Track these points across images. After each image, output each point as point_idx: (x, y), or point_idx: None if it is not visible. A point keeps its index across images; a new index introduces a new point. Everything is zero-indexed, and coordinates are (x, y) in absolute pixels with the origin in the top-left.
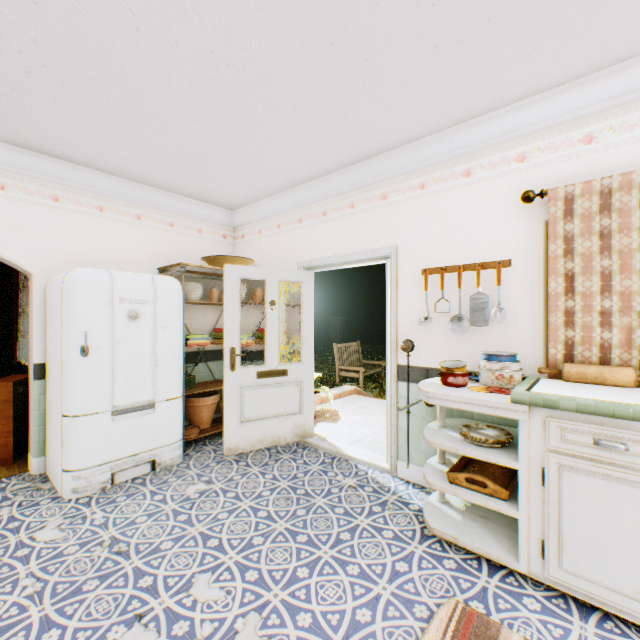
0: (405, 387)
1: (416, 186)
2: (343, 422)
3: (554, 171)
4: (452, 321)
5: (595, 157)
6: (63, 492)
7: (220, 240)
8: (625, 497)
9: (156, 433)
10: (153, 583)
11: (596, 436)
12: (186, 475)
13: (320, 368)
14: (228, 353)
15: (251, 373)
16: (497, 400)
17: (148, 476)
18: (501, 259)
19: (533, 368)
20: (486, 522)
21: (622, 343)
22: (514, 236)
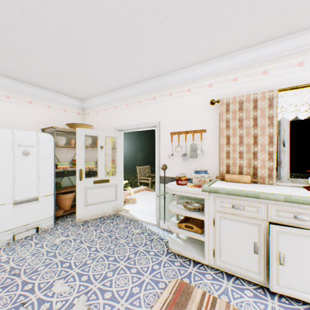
0: (163, 186)
1: (168, 94)
2: (138, 203)
3: (223, 92)
4: (183, 156)
5: (238, 87)
6: None
7: (76, 115)
8: (243, 228)
9: (39, 213)
10: (32, 287)
11: (233, 204)
12: (55, 233)
13: (131, 178)
14: (78, 172)
15: (90, 181)
16: (197, 190)
17: (34, 235)
18: (202, 129)
19: (215, 176)
20: (194, 244)
21: (247, 165)
22: (207, 119)
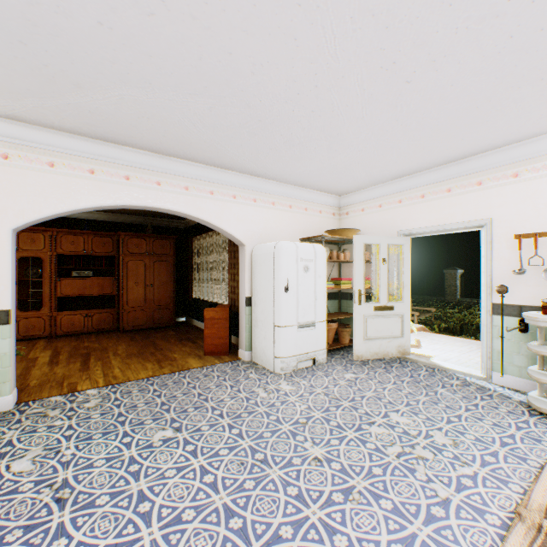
0: (499, 319)
1: (509, 175)
2: (425, 348)
3: None
4: (545, 272)
5: None
6: (274, 369)
7: (331, 217)
8: None
9: (315, 342)
10: (366, 412)
11: None
12: (336, 369)
13: None
14: (356, 293)
15: (370, 307)
16: None
17: (313, 367)
18: None
19: None
20: None
21: None
22: None
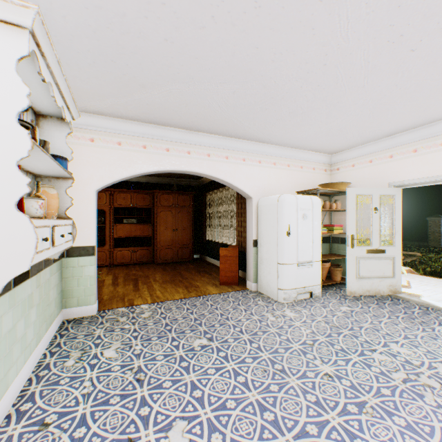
0: None
1: None
2: (415, 289)
3: None
4: None
5: None
6: (277, 299)
7: (323, 173)
8: None
9: (312, 278)
10: (365, 340)
11: None
12: (331, 302)
13: None
14: (349, 238)
15: (362, 250)
16: None
17: (310, 299)
18: None
19: None
20: None
21: None
22: None
